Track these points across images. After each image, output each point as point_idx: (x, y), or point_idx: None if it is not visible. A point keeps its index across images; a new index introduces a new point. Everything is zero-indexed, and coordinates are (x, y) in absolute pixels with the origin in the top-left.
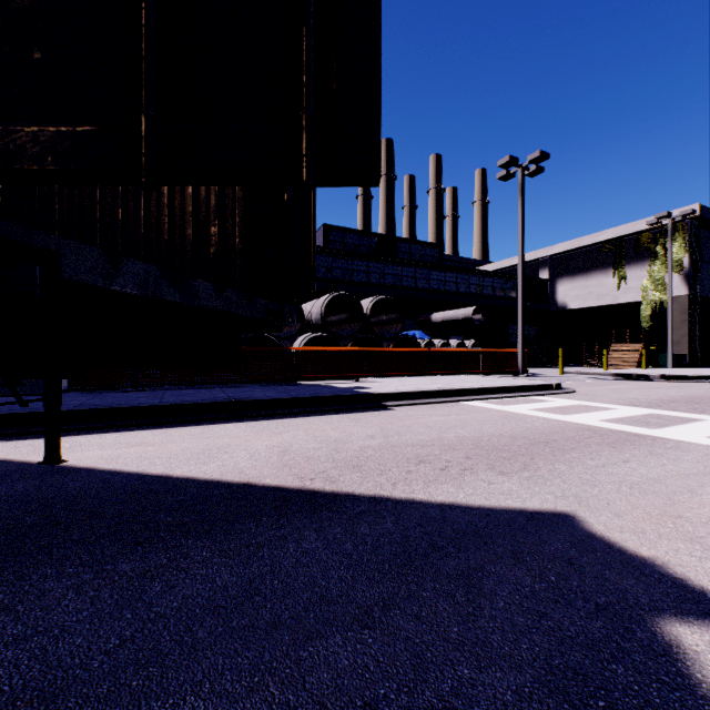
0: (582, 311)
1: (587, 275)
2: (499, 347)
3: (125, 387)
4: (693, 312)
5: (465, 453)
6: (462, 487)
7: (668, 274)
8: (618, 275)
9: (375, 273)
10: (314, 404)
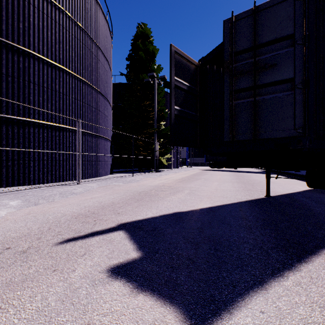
0: None
1: None
2: None
3: None
4: None
5: None
6: (307, 324)
7: None
8: None
9: None
10: None
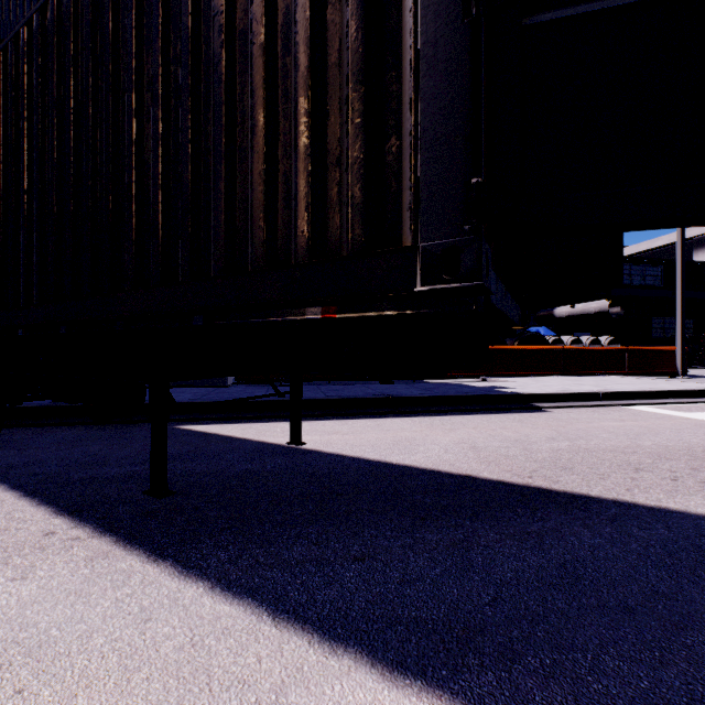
0: None
1: None
2: (638, 344)
3: (278, 382)
4: None
5: (685, 463)
6: None
7: None
8: None
9: None
10: (463, 402)
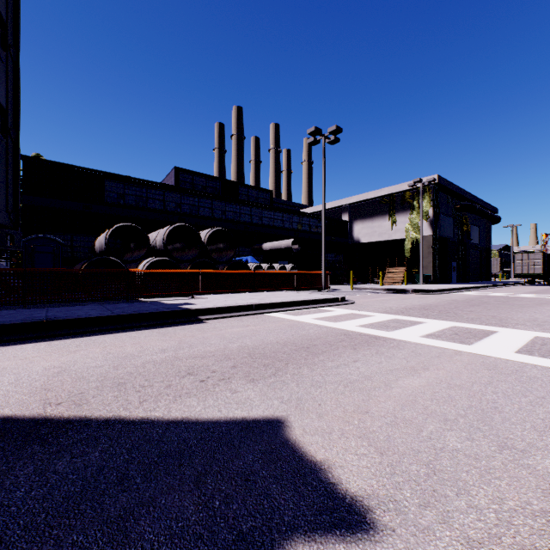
0: (370, 244)
1: (372, 219)
2: (314, 270)
3: None
4: (435, 247)
5: (235, 362)
6: (206, 399)
7: (420, 221)
8: (391, 220)
9: (218, 210)
10: (133, 320)
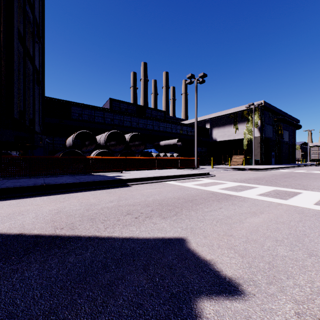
0: (222, 142)
1: (224, 127)
2: (189, 157)
3: None
4: (262, 143)
5: (152, 208)
6: (140, 227)
7: (253, 128)
8: (235, 127)
9: (134, 122)
10: (91, 185)
